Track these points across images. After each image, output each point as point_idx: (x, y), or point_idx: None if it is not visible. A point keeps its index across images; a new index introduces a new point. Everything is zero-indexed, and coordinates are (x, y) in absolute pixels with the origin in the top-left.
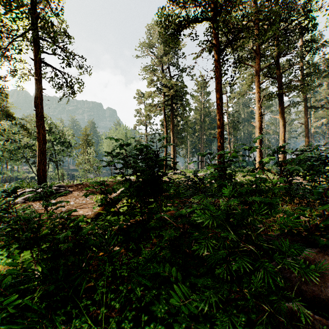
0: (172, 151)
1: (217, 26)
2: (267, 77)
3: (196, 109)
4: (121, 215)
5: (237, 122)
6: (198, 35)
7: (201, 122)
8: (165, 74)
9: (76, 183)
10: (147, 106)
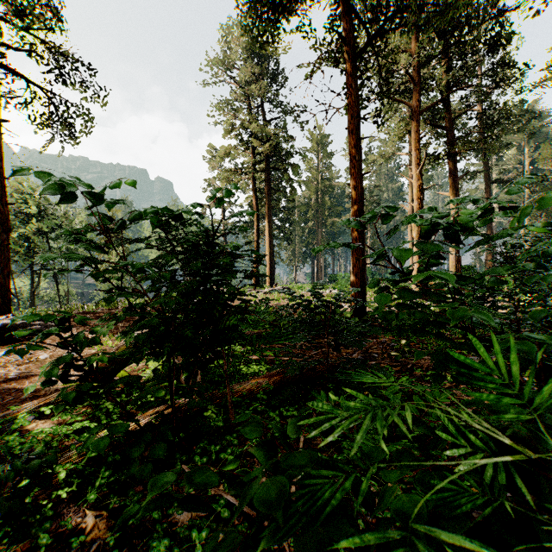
0: (269, 252)
1: (352, 6)
2: (430, 125)
3: (308, 182)
4: (136, 391)
5: (378, 204)
6: (314, 30)
7: (317, 204)
8: (255, 116)
9: (83, 311)
10: (224, 172)
